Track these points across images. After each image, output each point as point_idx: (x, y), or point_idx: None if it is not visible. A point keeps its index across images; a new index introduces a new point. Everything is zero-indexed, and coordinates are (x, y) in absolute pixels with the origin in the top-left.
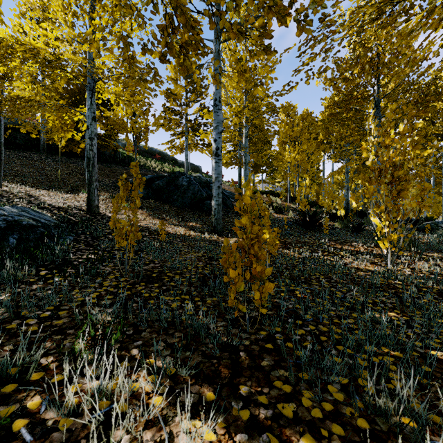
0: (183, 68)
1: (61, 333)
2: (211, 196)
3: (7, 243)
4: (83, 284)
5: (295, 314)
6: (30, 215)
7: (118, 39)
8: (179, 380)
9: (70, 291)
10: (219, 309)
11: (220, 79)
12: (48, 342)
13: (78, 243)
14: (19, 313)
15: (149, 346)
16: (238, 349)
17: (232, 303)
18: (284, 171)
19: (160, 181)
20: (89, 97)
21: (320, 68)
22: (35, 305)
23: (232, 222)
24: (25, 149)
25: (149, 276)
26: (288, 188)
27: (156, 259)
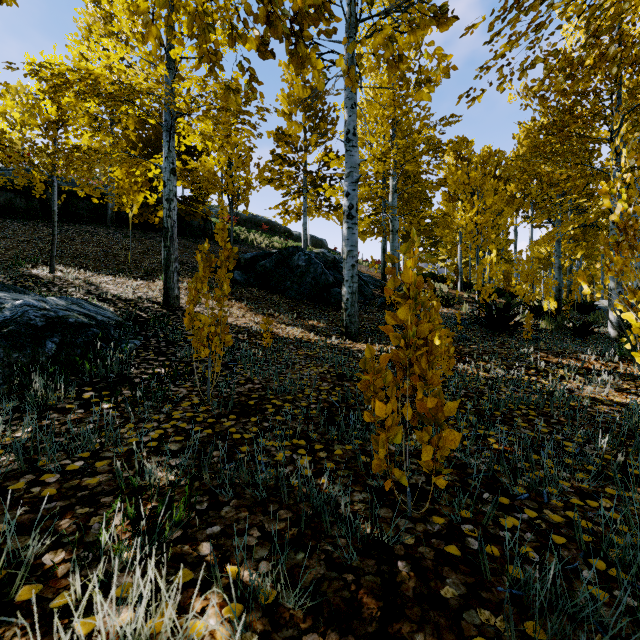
0: (294, 61)
1: (90, 503)
2: (341, 281)
3: (43, 349)
4: (142, 414)
5: (494, 483)
6: (83, 310)
7: (191, 19)
8: (282, 618)
9: (122, 425)
10: (355, 466)
11: (355, 99)
12: (66, 520)
13: (146, 351)
14: (35, 463)
15: (232, 536)
16: (393, 554)
17: (381, 465)
18: (453, 243)
19: (266, 261)
20: (166, 142)
21: (525, 62)
22: (64, 449)
23: (373, 320)
24: (89, 222)
25: (243, 404)
26: (460, 269)
27: (257, 376)
